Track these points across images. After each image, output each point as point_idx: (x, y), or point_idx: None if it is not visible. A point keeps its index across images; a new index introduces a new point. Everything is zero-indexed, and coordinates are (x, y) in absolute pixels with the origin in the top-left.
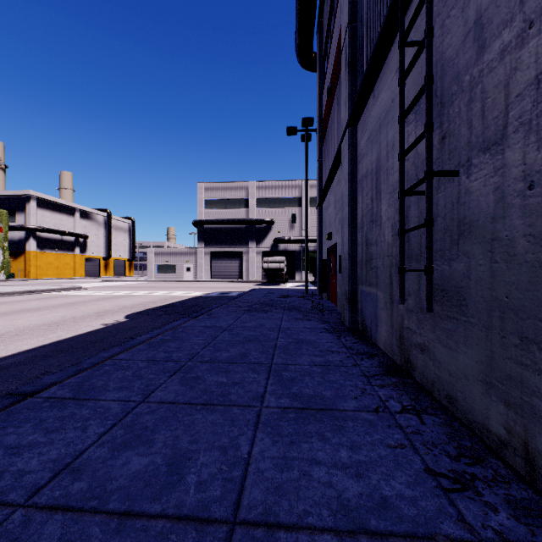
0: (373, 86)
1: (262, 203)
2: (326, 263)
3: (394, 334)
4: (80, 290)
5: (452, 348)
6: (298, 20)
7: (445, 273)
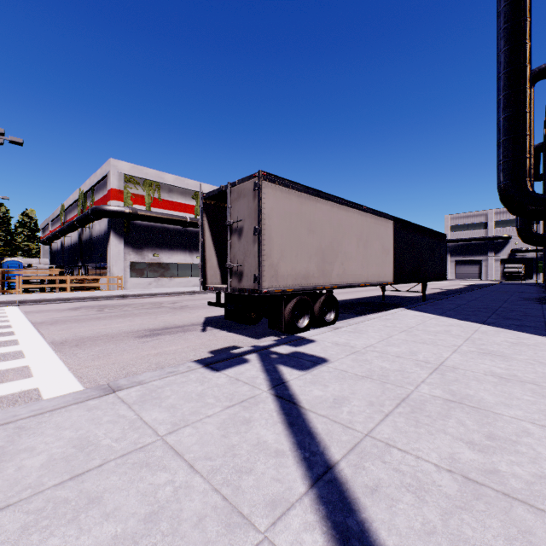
0: None
1: (499, 224)
2: None
3: None
4: None
5: None
6: None
7: None
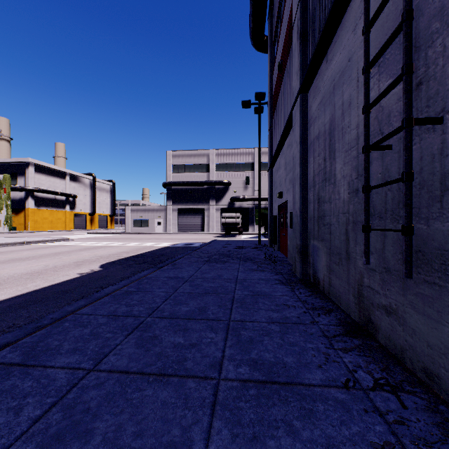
0: (327, 51)
1: (220, 168)
2: (276, 219)
3: (351, 290)
4: (67, 241)
5: (432, 317)
6: (252, 6)
7: (422, 232)
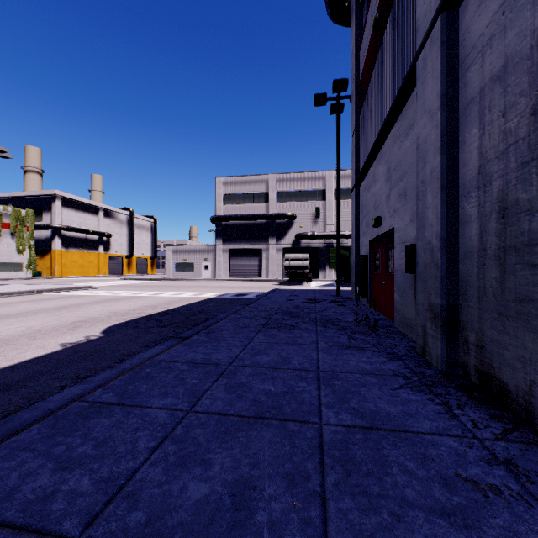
0: None
1: (282, 197)
2: (368, 259)
3: None
4: (89, 290)
5: None
6: None
7: None
